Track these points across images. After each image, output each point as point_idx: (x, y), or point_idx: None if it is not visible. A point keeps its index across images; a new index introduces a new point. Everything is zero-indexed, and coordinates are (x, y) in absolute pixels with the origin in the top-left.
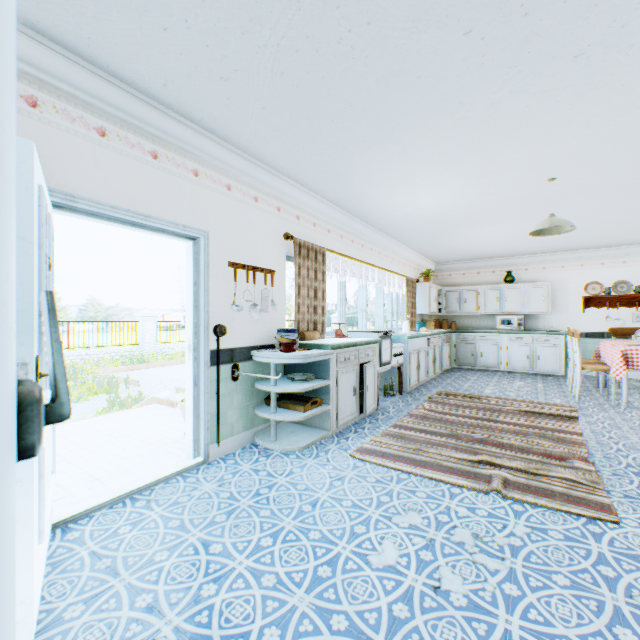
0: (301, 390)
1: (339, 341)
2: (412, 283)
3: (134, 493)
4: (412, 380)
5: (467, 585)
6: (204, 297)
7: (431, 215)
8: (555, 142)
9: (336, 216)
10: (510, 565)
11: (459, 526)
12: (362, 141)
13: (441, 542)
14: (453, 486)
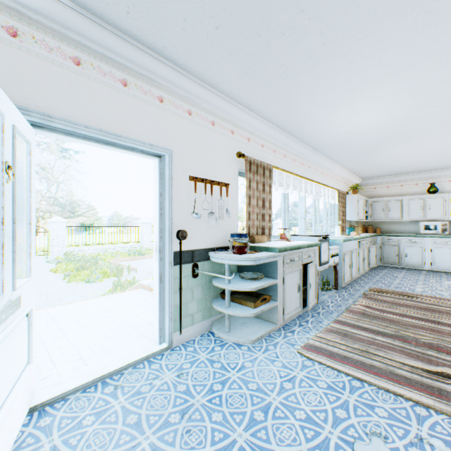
0: (251, 289)
1: (284, 244)
2: (342, 195)
3: (106, 377)
4: (346, 277)
5: None
6: (168, 206)
7: (366, 133)
8: None
9: (280, 138)
10: None
11: None
12: (310, 56)
13: None
14: (416, 404)
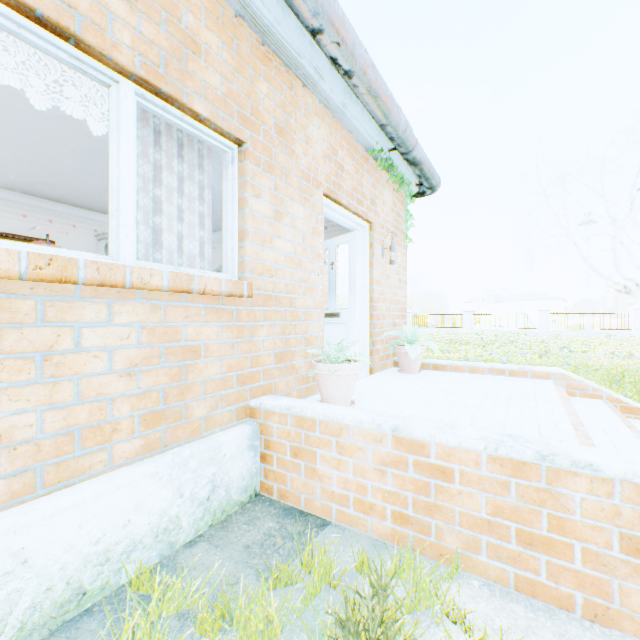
0: None
1: None
2: None
3: None
4: None
5: None
6: None
7: None
8: (6, 118)
9: None
10: None
11: None
12: None
13: None
14: None
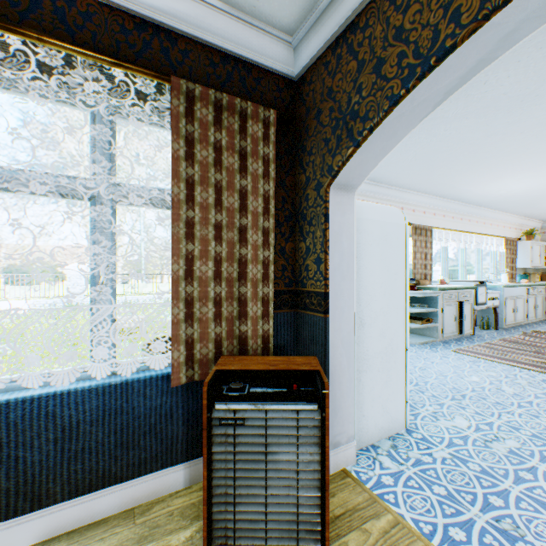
0: (420, 311)
1: (443, 286)
2: (511, 242)
3: None
4: (508, 320)
5: (515, 391)
6: None
7: (524, 193)
8: None
9: (439, 203)
10: (545, 391)
11: (519, 379)
12: (460, 171)
13: (505, 381)
14: (523, 369)
